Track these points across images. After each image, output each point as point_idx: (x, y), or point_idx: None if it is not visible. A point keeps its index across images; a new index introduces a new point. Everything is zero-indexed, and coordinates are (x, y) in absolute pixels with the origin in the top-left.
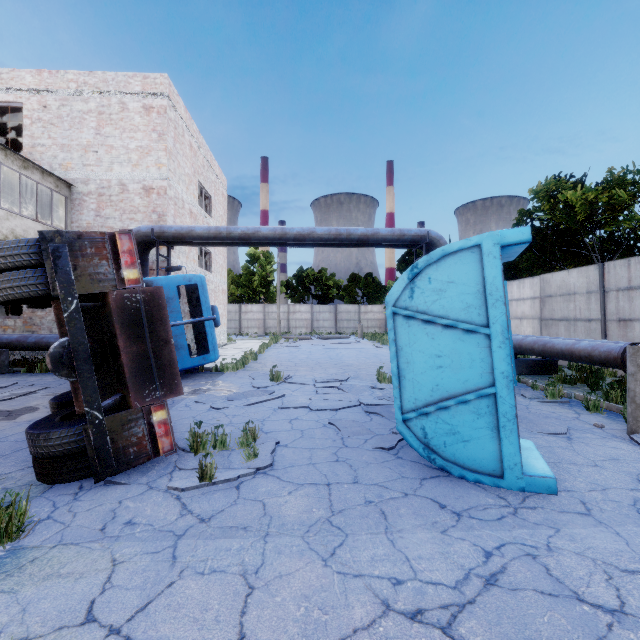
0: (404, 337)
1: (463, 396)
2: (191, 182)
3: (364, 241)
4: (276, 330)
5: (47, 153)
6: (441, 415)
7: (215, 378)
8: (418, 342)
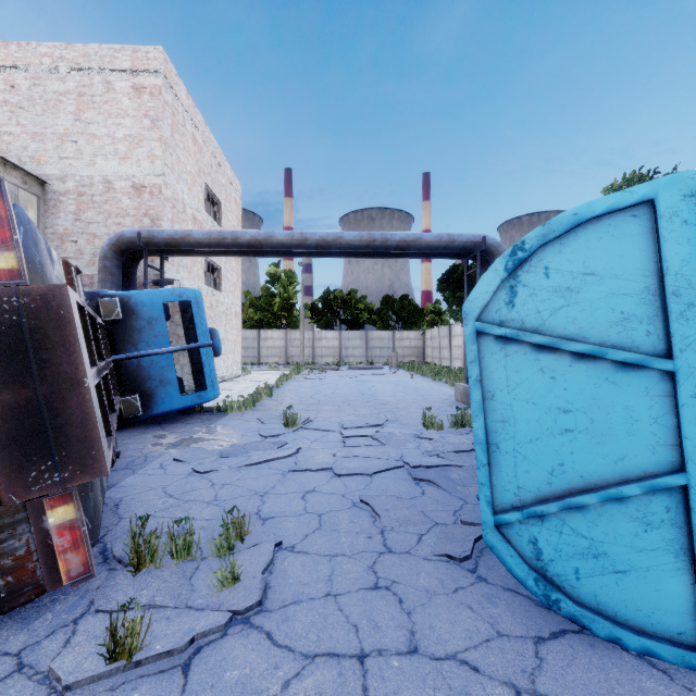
0: (497, 375)
1: (616, 488)
2: (195, 182)
3: (404, 249)
4: (299, 359)
5: (15, 143)
6: (569, 520)
7: (214, 421)
8: (524, 384)
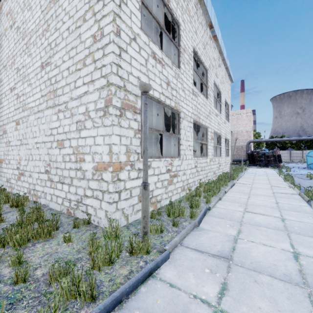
0: (307, 158)
1: None
2: (251, 126)
3: (303, 140)
4: None
5: None
6: (311, 165)
7: None
8: (309, 158)
